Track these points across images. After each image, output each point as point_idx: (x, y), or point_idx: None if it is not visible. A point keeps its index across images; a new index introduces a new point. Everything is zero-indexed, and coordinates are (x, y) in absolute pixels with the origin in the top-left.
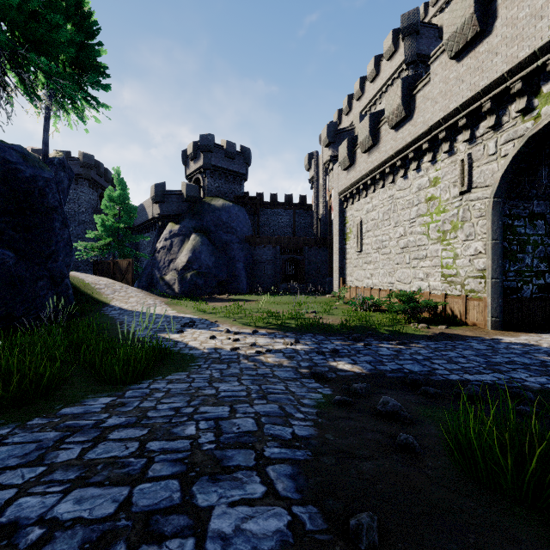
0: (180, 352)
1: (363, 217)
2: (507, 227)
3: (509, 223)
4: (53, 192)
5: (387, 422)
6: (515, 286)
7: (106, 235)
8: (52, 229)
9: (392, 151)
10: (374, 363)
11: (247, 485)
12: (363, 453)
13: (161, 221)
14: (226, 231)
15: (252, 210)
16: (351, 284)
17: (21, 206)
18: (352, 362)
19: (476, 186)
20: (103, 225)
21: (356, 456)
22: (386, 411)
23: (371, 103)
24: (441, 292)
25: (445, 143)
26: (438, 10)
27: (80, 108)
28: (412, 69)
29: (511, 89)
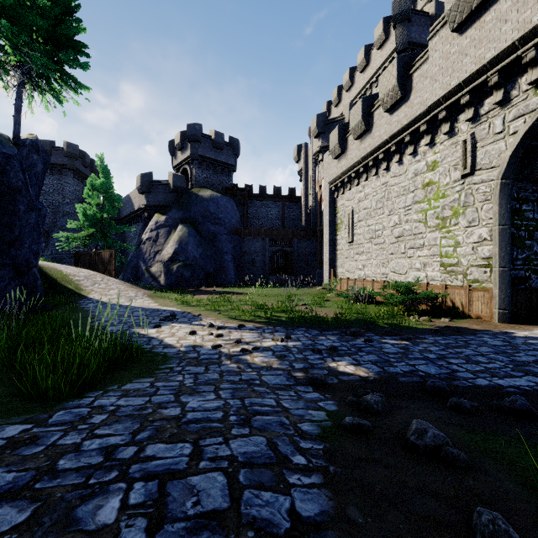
0: (152, 351)
1: (354, 207)
2: (515, 211)
3: (516, 208)
4: (16, 170)
5: (432, 467)
6: (523, 275)
7: (89, 225)
8: (15, 213)
9: (386, 136)
10: (381, 364)
11: None
12: None
13: (148, 212)
14: (214, 222)
15: (240, 202)
16: (342, 275)
17: None
18: (355, 362)
19: (480, 167)
20: (85, 215)
21: None
22: (424, 445)
23: (361, 93)
24: (440, 283)
25: (445, 123)
26: (427, 3)
27: (57, 89)
28: None
29: (523, 59)
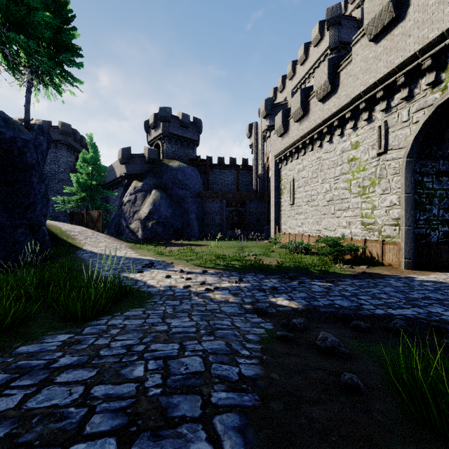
0: (139, 290)
1: (295, 176)
2: (418, 182)
3: (419, 180)
4: (31, 151)
5: (327, 358)
6: (424, 232)
7: (81, 190)
8: (31, 184)
9: (319, 120)
10: (308, 299)
11: (192, 445)
12: (310, 395)
13: (127, 179)
14: (181, 187)
15: (203, 171)
16: (285, 231)
17: (3, 163)
18: (289, 298)
19: (391, 148)
20: (78, 182)
21: (303, 400)
22: (325, 346)
23: (301, 82)
24: (361, 238)
25: (365, 112)
26: (356, 7)
27: (57, 83)
28: (335, 53)
29: (422, 65)
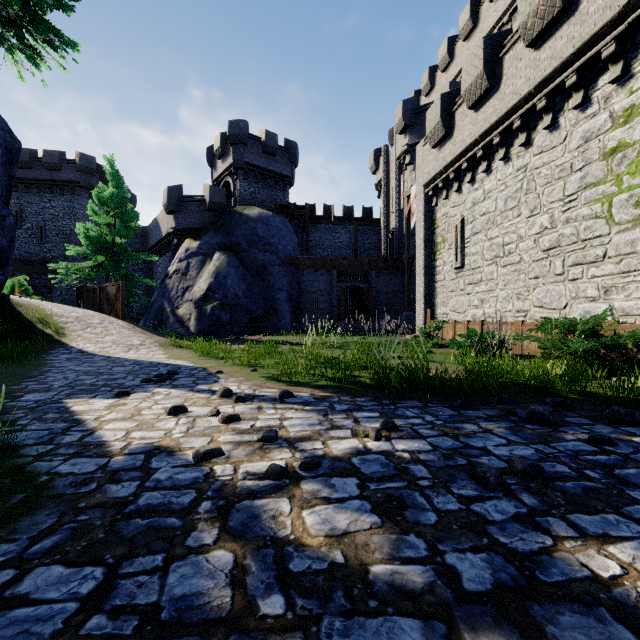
0: (27, 468)
1: (465, 214)
2: None
3: None
4: None
5: None
6: None
7: (94, 250)
8: None
9: (528, 86)
10: None
11: None
12: None
13: (177, 237)
14: (263, 249)
15: (299, 227)
16: (445, 317)
17: None
18: None
19: None
20: (89, 237)
21: None
22: None
23: None
24: None
25: None
26: None
27: (34, 48)
28: None
29: None
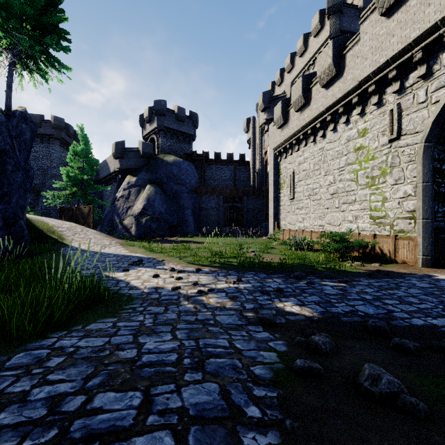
0: (119, 292)
1: (295, 169)
2: (436, 170)
3: (437, 167)
4: (4, 135)
5: (391, 419)
6: (443, 226)
7: (71, 184)
8: (3, 172)
9: (323, 108)
10: (323, 305)
11: None
12: None
13: (121, 174)
14: (176, 183)
15: (199, 166)
16: (285, 227)
17: None
18: (300, 303)
19: (405, 133)
20: (68, 176)
21: None
22: (379, 392)
23: (300, 74)
24: (370, 233)
25: (374, 95)
26: None
27: (43, 69)
28: None
29: (444, 37)
